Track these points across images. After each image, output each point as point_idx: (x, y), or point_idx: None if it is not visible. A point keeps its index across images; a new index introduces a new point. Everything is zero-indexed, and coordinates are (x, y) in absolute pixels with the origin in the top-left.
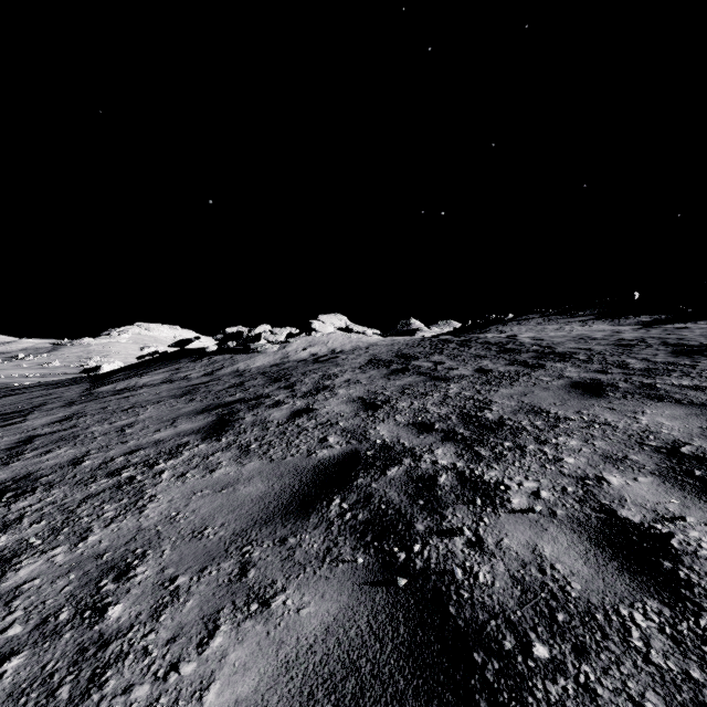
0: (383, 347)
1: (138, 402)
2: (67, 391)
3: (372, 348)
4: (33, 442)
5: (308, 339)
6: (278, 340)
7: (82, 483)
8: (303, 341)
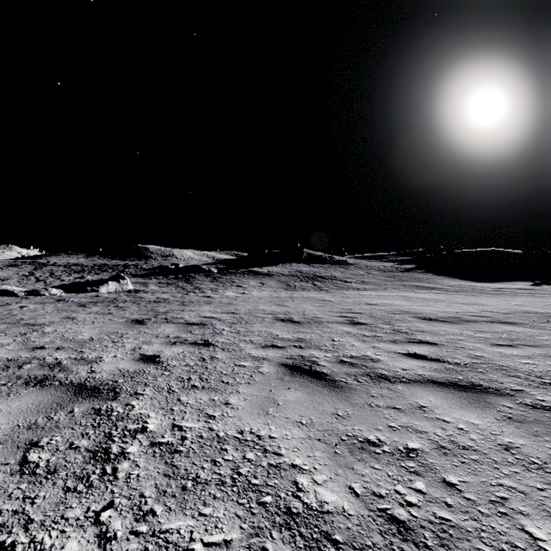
0: (2, 263)
1: None
2: None
3: None
4: None
5: None
6: None
7: None
8: None
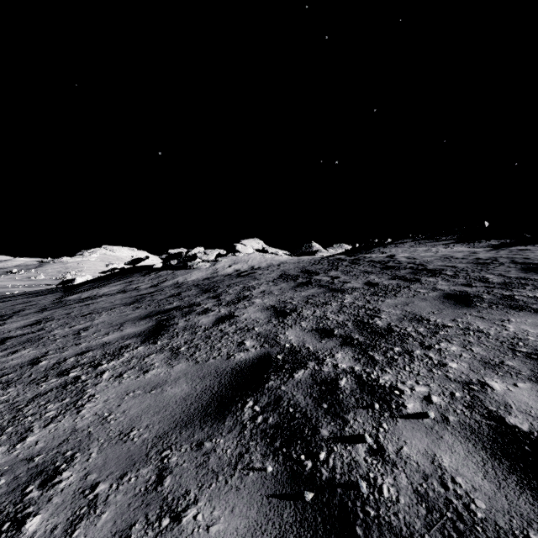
0: (291, 264)
1: (96, 309)
2: (43, 299)
3: (283, 265)
4: (5, 343)
5: (233, 258)
6: (210, 259)
7: (34, 382)
8: (229, 260)
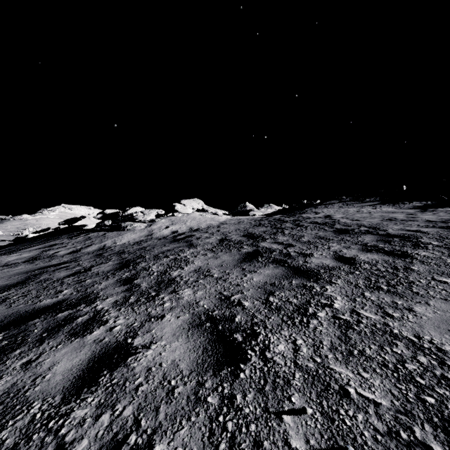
0: (232, 226)
1: None
2: None
3: (223, 226)
4: None
5: (171, 219)
6: (147, 219)
7: None
8: (167, 220)
